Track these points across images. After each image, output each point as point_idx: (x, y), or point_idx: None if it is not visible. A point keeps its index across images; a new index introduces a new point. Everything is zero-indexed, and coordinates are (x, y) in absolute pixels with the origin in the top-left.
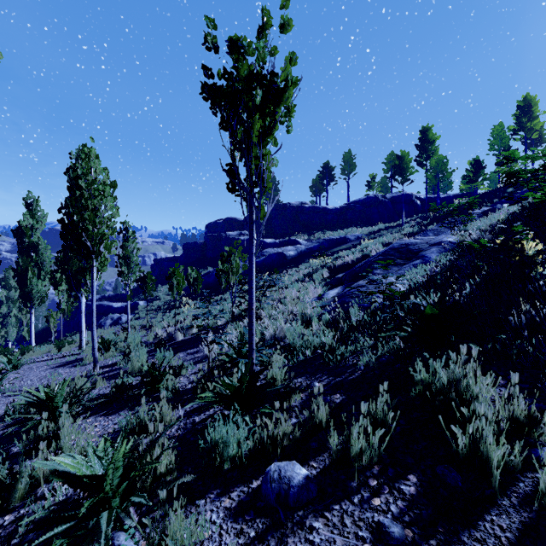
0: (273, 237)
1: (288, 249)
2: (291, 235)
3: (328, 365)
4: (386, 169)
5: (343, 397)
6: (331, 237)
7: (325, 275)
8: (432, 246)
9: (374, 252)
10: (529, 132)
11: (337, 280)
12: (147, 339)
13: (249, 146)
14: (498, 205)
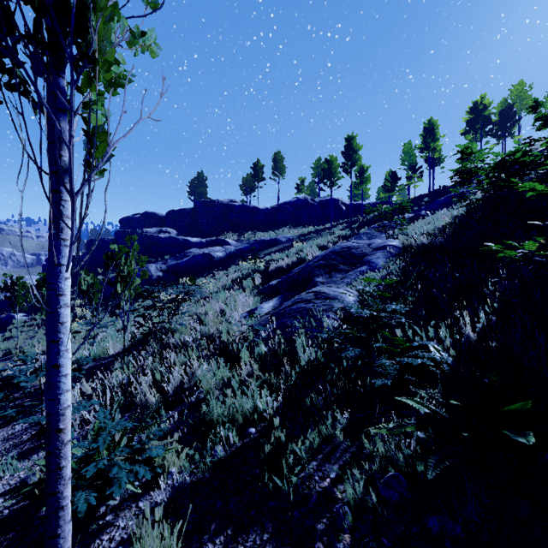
0: (199, 236)
1: (216, 250)
2: (219, 235)
3: (273, 492)
4: (314, 174)
5: None
6: (262, 238)
7: (257, 281)
8: (377, 250)
9: (311, 256)
10: (433, 151)
11: (271, 288)
12: None
13: None
14: (422, 211)
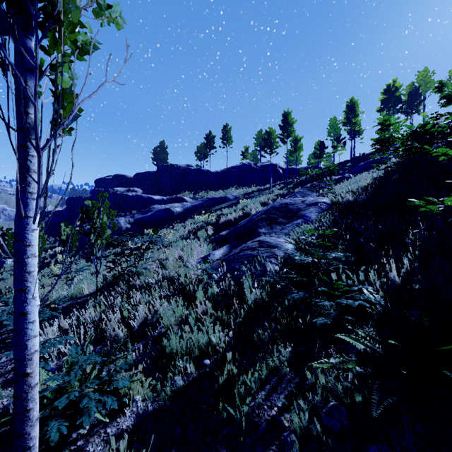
0: (161, 194)
1: (175, 206)
2: (178, 193)
3: (226, 420)
4: (256, 143)
5: None
6: (213, 196)
7: (210, 232)
8: (310, 206)
9: (254, 211)
10: (354, 125)
11: (221, 237)
12: None
13: None
14: (346, 174)
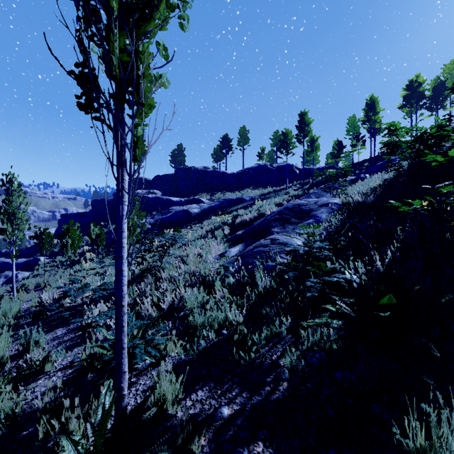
0: (179, 196)
1: (193, 207)
2: (195, 195)
3: (239, 364)
4: (272, 144)
5: (270, 453)
6: (230, 197)
7: (226, 231)
8: (321, 206)
9: (269, 211)
10: (373, 123)
11: (237, 237)
12: (29, 305)
13: (110, 27)
14: (362, 174)
